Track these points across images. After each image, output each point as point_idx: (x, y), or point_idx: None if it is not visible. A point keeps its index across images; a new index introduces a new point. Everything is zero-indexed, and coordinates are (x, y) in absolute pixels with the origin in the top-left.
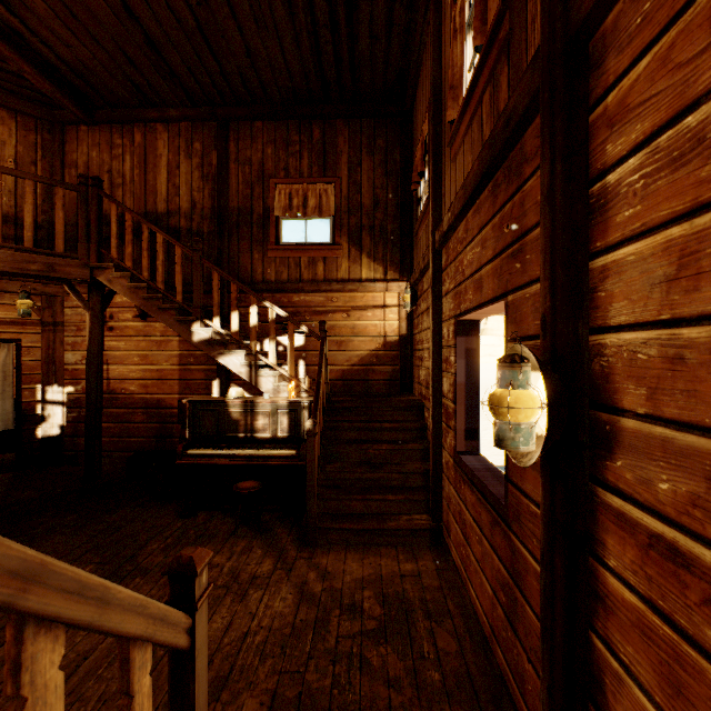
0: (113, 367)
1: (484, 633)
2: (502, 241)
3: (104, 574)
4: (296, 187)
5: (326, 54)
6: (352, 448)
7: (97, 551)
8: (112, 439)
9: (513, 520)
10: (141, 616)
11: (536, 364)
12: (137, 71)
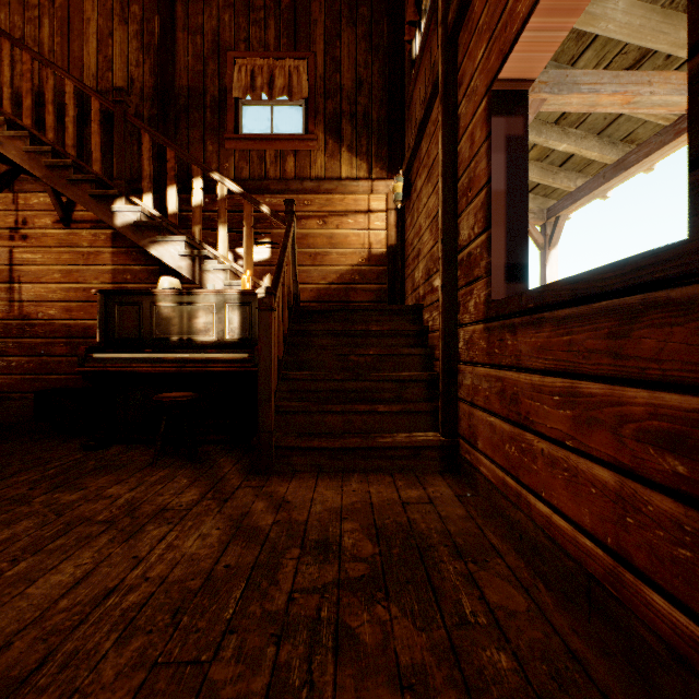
0: (27, 285)
1: (588, 571)
2: None
3: None
4: (259, 63)
5: None
6: (328, 353)
7: None
8: (26, 377)
9: None
10: None
11: None
12: None
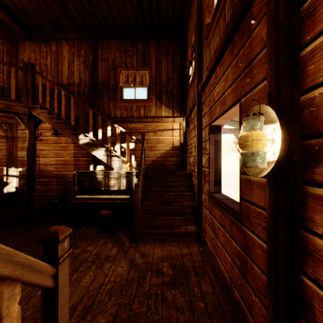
0: (42, 158)
1: (226, 282)
2: (238, 72)
3: (30, 256)
4: (130, 72)
5: (144, 5)
6: (157, 194)
7: (28, 245)
8: (41, 193)
9: (245, 219)
10: (9, 262)
11: (265, 120)
12: (52, 13)
